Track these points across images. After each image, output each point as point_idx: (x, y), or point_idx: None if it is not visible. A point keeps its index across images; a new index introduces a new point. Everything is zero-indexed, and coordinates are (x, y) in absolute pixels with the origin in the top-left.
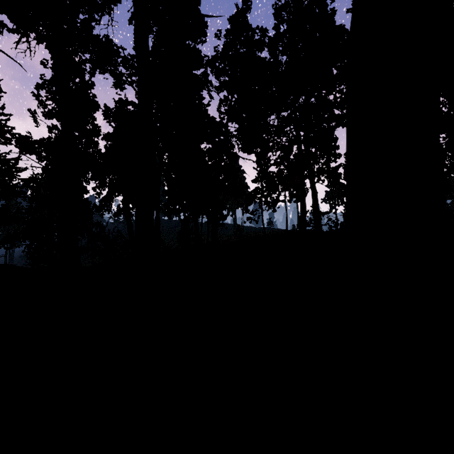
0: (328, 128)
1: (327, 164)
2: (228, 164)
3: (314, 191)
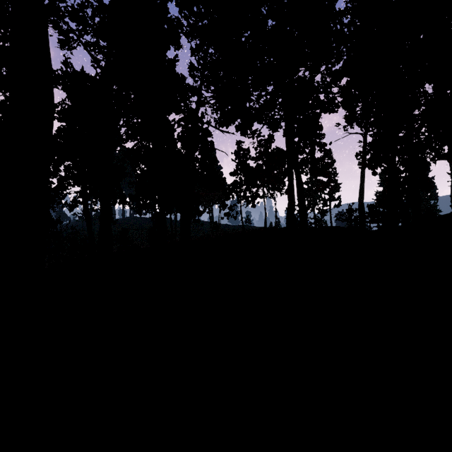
0: (313, 115)
1: (312, 153)
2: (203, 153)
3: (300, 182)
